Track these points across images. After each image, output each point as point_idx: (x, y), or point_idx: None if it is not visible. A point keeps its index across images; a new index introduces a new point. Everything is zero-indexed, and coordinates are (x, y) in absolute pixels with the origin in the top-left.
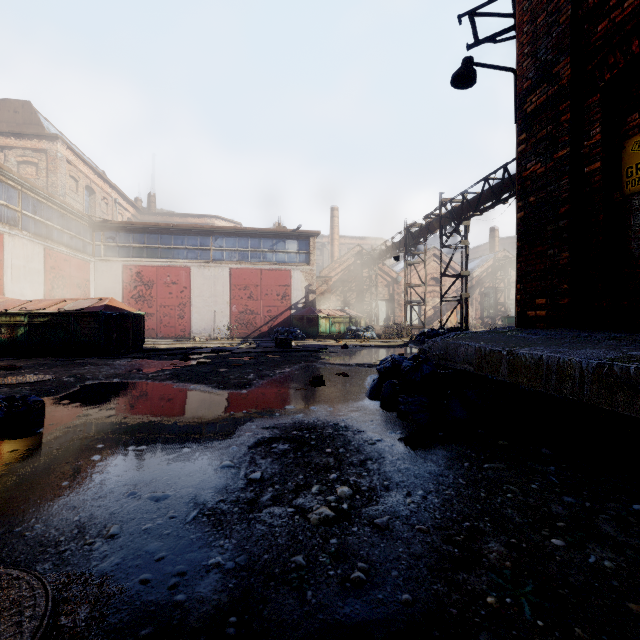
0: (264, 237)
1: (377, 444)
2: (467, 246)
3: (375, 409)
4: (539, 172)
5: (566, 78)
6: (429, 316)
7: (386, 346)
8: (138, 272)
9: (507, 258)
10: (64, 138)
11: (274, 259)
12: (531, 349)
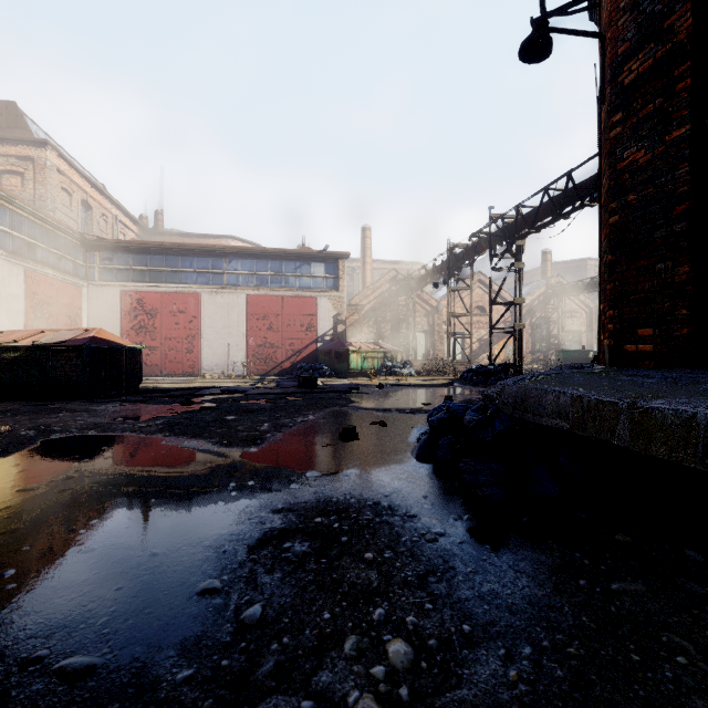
0: (286, 259)
1: (439, 541)
2: (521, 269)
3: (427, 476)
4: (642, 161)
5: (685, 31)
6: (474, 350)
7: (428, 385)
8: (139, 299)
9: (561, 284)
10: (56, 145)
11: (297, 284)
12: (671, 402)
